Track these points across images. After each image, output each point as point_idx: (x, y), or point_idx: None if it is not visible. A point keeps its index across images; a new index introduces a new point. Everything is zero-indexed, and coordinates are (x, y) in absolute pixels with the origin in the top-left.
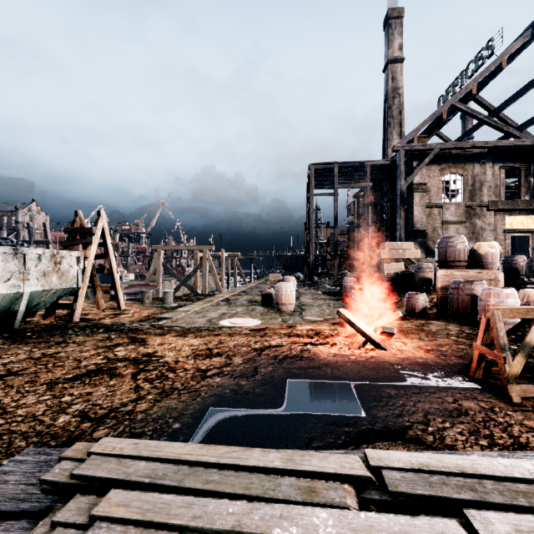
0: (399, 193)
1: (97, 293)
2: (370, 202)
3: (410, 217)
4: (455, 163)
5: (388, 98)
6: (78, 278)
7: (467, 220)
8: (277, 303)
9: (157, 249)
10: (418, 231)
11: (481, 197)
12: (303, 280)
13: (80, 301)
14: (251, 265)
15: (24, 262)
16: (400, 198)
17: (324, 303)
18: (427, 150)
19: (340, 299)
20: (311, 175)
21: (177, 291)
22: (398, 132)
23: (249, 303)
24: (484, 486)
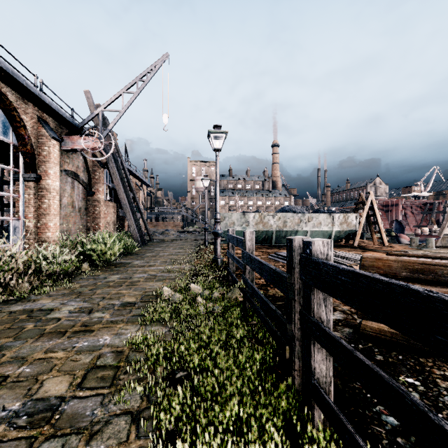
0: None
1: (372, 235)
2: None
3: None
4: None
5: None
6: (356, 226)
7: None
8: None
9: None
10: None
11: None
12: None
13: (357, 237)
14: None
15: (333, 219)
16: None
17: None
18: None
19: None
20: None
21: None
22: None
23: None
24: (347, 254)
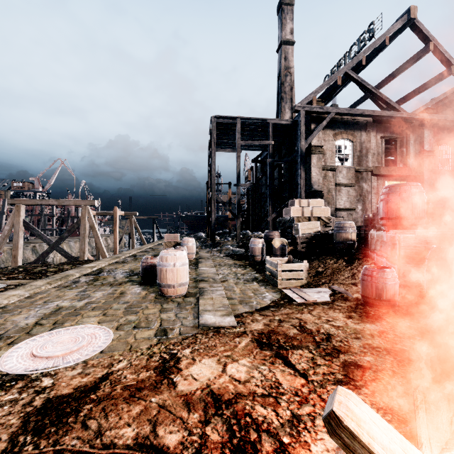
0: (299, 153)
1: None
2: (272, 161)
3: (308, 178)
4: (347, 130)
5: (281, 75)
6: None
7: (356, 183)
8: (159, 284)
9: (15, 203)
10: (316, 192)
11: (367, 162)
12: (205, 240)
13: None
14: (154, 225)
15: None
16: (301, 158)
17: (229, 272)
18: (324, 114)
19: (247, 265)
20: (213, 129)
21: (44, 257)
22: (289, 106)
23: (126, 277)
24: None
